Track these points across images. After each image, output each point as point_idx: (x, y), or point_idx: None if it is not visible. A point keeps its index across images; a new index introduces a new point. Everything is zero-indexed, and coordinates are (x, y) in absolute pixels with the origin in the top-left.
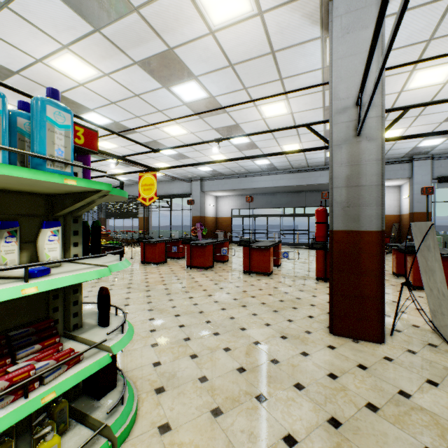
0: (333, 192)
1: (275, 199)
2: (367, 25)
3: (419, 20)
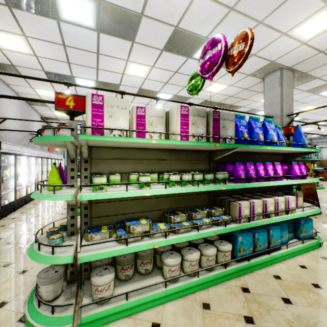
0: None
1: None
2: None
3: None
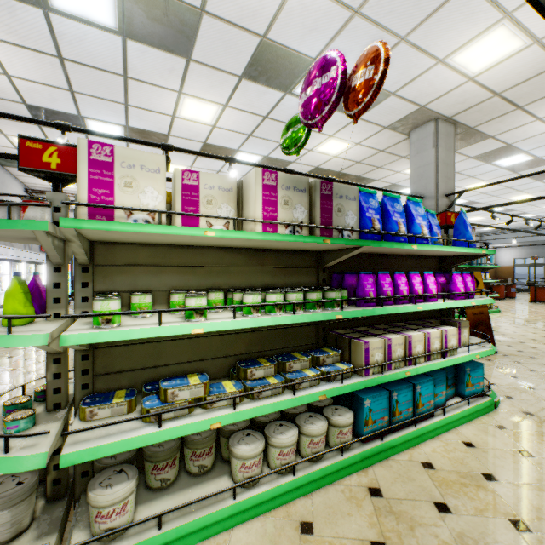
0: None
1: None
2: None
3: None
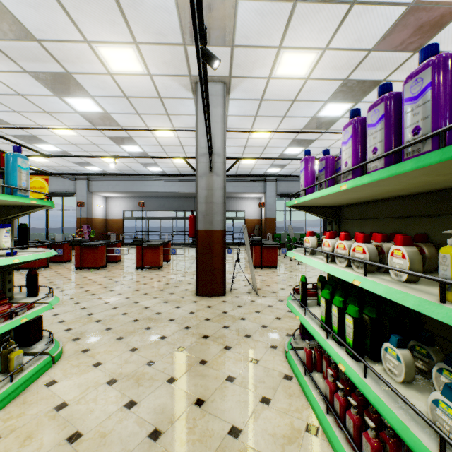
0: (198, 205)
1: (168, 202)
2: (216, 106)
3: (248, 106)
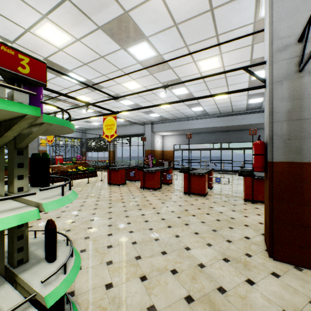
0: (273, 125)
1: (206, 137)
2: None
3: None
